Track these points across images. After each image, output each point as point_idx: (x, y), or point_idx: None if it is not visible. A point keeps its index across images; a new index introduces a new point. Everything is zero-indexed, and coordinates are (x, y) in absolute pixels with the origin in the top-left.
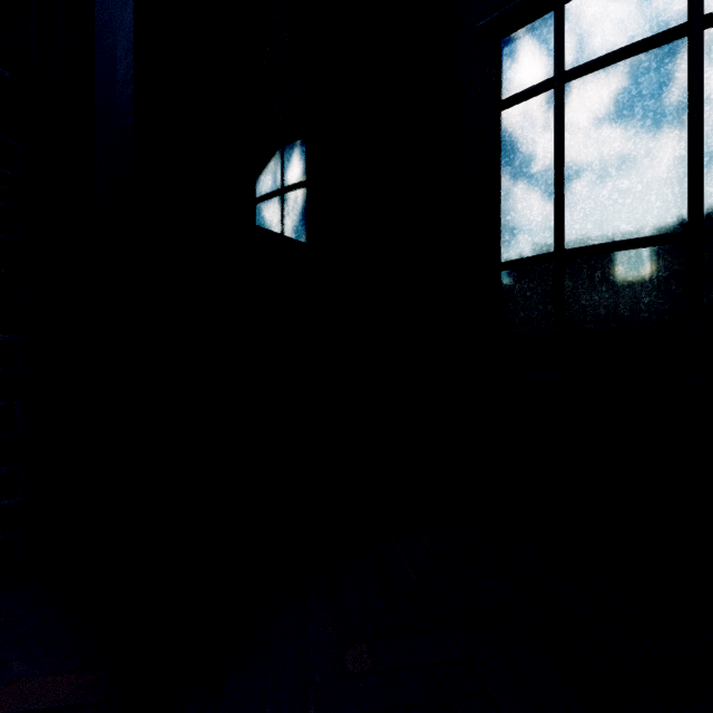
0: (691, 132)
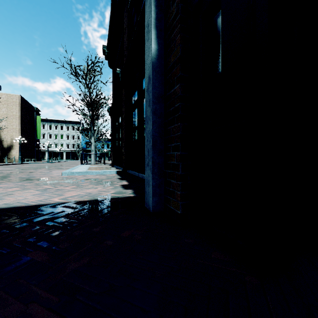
0: None
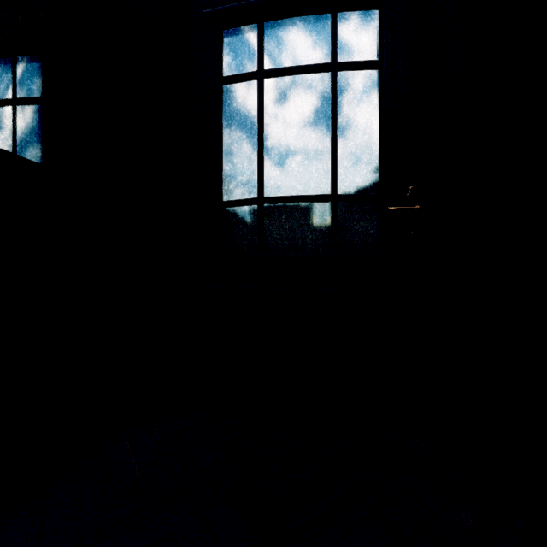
0: (332, 132)
